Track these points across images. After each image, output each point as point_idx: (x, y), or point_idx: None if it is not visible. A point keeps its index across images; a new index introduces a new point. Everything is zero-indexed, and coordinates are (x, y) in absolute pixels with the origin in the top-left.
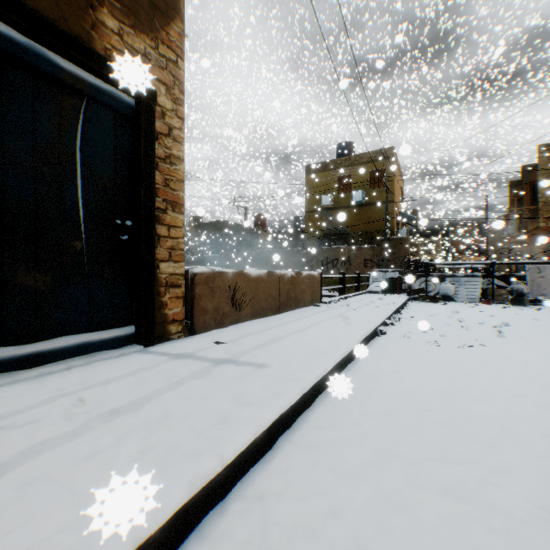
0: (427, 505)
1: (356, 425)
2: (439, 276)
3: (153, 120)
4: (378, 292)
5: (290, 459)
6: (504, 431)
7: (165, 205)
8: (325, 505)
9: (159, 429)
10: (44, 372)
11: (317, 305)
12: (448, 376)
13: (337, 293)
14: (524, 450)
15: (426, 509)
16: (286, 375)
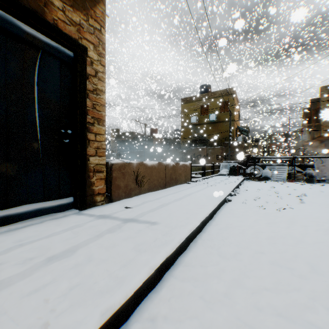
0: (268, 325)
1: (215, 264)
2: (262, 165)
3: (85, 66)
4: (225, 175)
5: (173, 289)
6: (312, 267)
7: (93, 121)
8: (197, 325)
9: (83, 270)
10: (11, 228)
11: (188, 183)
12: (272, 229)
13: (200, 175)
14: (328, 281)
15: (267, 328)
16: (170, 229)
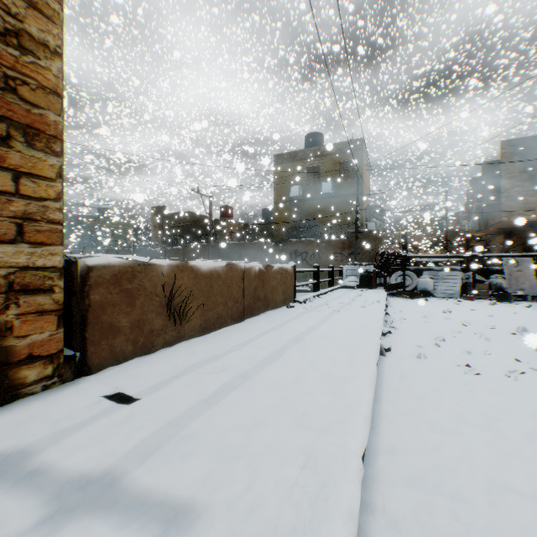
0: None
1: None
2: (416, 269)
3: None
4: (353, 287)
5: None
6: None
7: (6, 129)
8: None
9: None
10: None
11: (291, 306)
12: None
13: (306, 287)
14: None
15: None
16: None
